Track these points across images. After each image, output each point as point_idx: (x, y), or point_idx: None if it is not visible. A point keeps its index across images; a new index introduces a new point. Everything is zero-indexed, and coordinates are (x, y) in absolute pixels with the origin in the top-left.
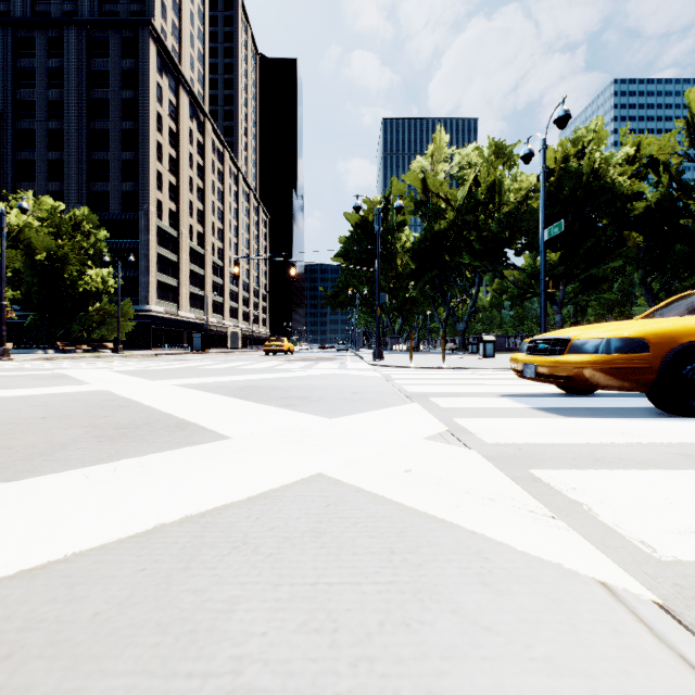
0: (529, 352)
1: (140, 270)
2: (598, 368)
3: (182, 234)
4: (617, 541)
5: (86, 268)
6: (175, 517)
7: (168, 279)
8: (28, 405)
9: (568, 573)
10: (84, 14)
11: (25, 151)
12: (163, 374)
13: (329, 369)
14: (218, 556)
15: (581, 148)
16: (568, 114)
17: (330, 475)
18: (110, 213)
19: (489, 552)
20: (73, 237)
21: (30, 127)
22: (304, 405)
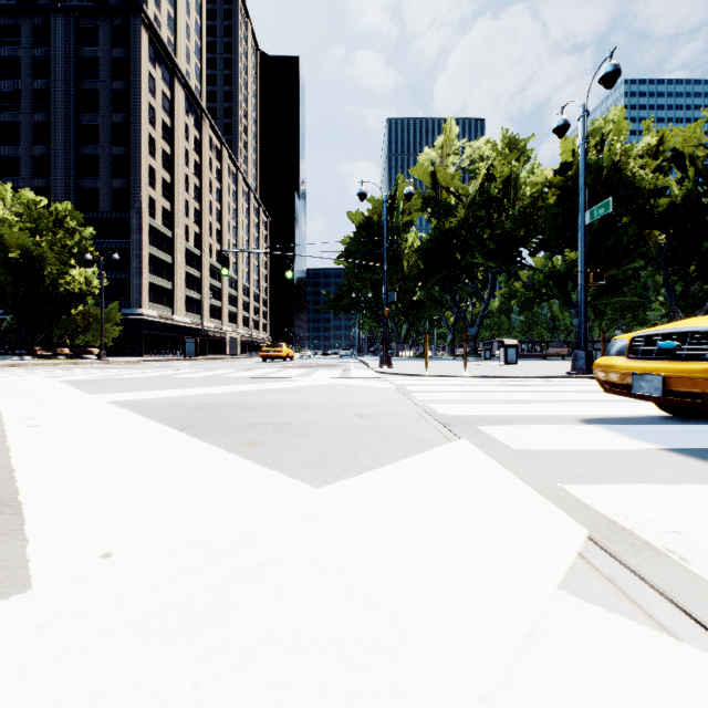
0: (633, 355)
1: (132, 272)
2: None
3: (178, 234)
4: None
5: (67, 267)
6: None
7: (162, 282)
8: None
9: None
10: (72, 1)
11: (9, 145)
12: (121, 384)
13: (329, 378)
14: None
15: (600, 140)
16: (618, 69)
17: None
18: (99, 211)
19: None
20: (54, 234)
21: (15, 120)
22: (277, 443)
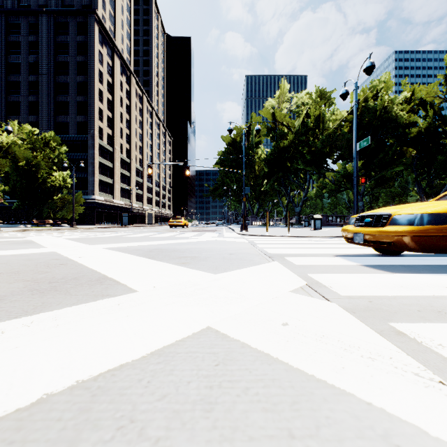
0: (356, 224)
1: (88, 173)
2: (415, 236)
3: (116, 149)
4: None
5: (52, 171)
6: (65, 384)
7: (107, 179)
8: None
9: None
10: (52, 6)
11: (13, 95)
12: (99, 240)
13: (212, 237)
14: (99, 443)
15: (376, 93)
16: (373, 65)
17: (218, 329)
18: (68, 136)
19: (397, 435)
20: (44, 151)
21: (17, 80)
22: (195, 263)
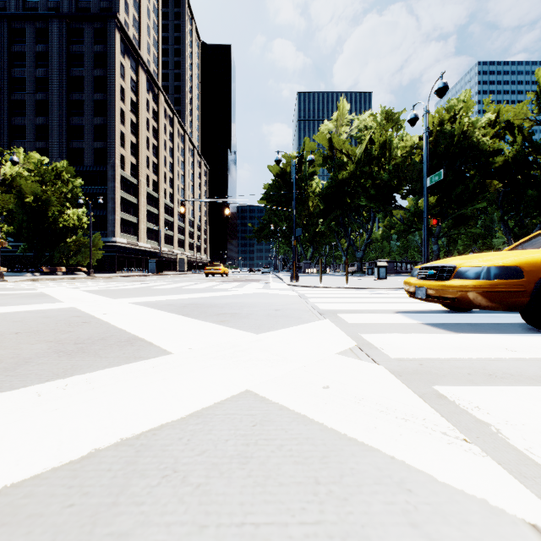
0: (419, 277)
1: (108, 210)
2: (481, 292)
3: (141, 181)
4: (532, 469)
5: (65, 209)
6: (111, 441)
7: (130, 217)
8: (7, 321)
9: (494, 510)
10: (64, 10)
11: (18, 117)
12: (123, 293)
13: (256, 289)
14: (147, 487)
15: (453, 114)
16: (446, 86)
17: (257, 392)
18: (84, 165)
19: (411, 482)
20: (55, 184)
21: (22, 98)
22: (235, 321)
